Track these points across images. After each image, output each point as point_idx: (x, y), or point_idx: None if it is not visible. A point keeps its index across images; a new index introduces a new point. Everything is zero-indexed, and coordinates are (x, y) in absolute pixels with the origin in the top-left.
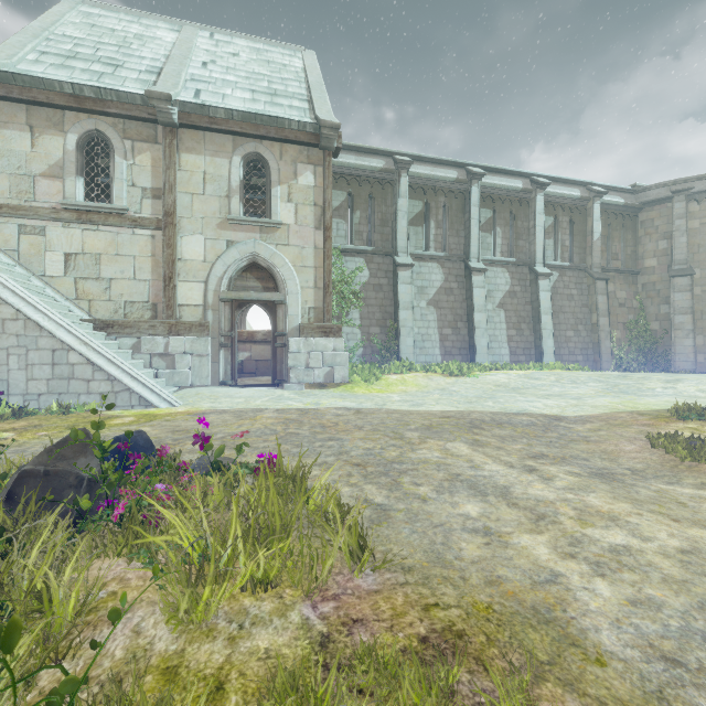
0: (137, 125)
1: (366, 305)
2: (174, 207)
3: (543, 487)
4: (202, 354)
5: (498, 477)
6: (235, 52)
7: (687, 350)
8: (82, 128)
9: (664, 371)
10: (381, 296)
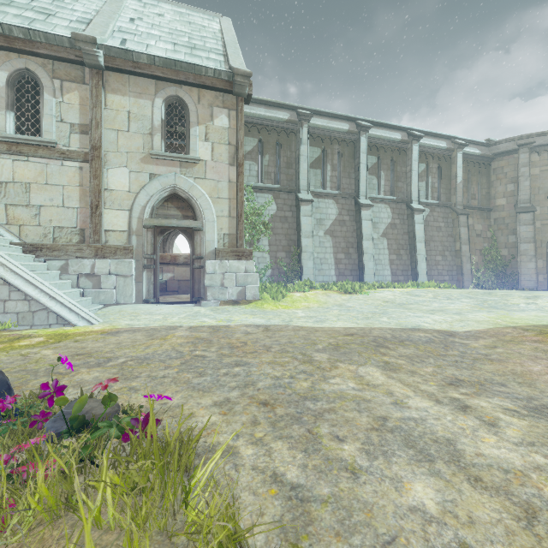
0: (65, 66)
1: (274, 233)
2: (101, 142)
3: (495, 440)
4: (126, 275)
5: (431, 420)
6: (160, 13)
7: (531, 271)
8: (12, 66)
9: (513, 288)
10: (286, 226)
